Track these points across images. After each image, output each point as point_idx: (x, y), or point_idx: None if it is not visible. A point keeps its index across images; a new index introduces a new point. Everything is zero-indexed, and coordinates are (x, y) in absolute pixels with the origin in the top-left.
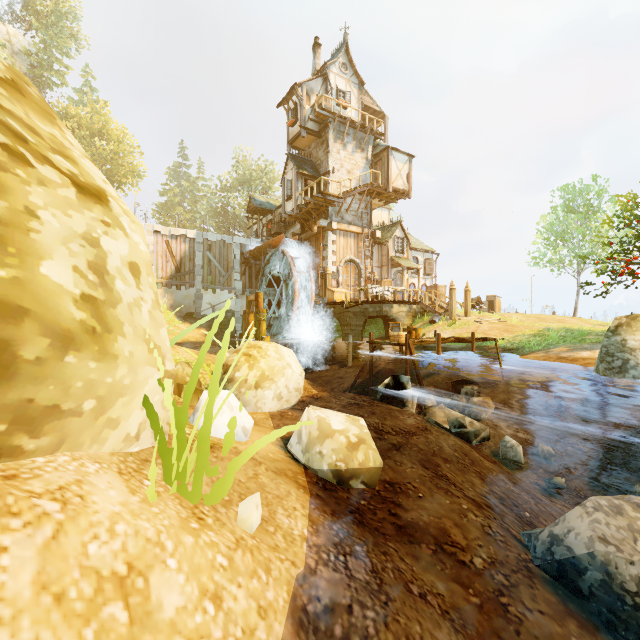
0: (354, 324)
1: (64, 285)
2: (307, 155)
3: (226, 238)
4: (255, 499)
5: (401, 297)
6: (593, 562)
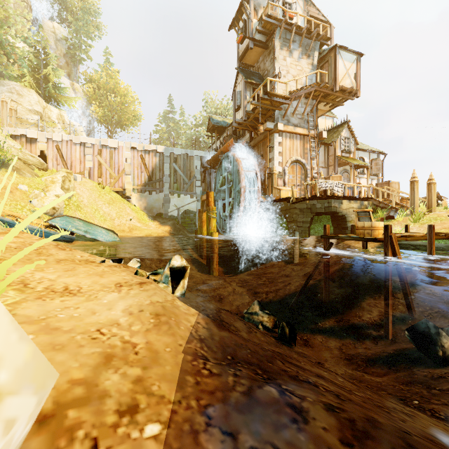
0: (300, 221)
1: None
2: (255, 69)
3: (189, 152)
4: None
5: (351, 193)
6: None
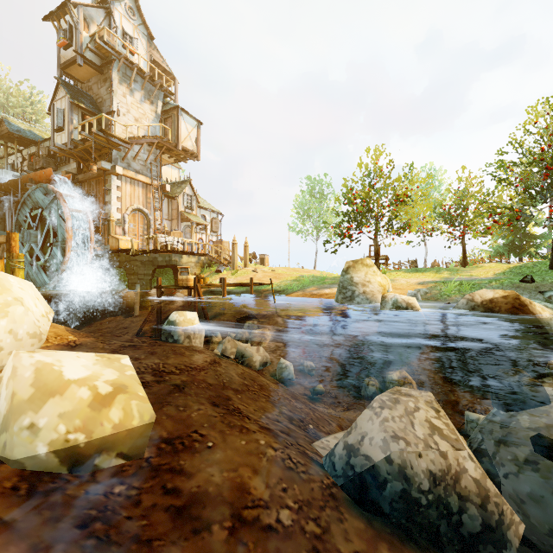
0: (142, 273)
1: None
2: (85, 88)
3: None
4: None
5: (190, 249)
6: (391, 466)
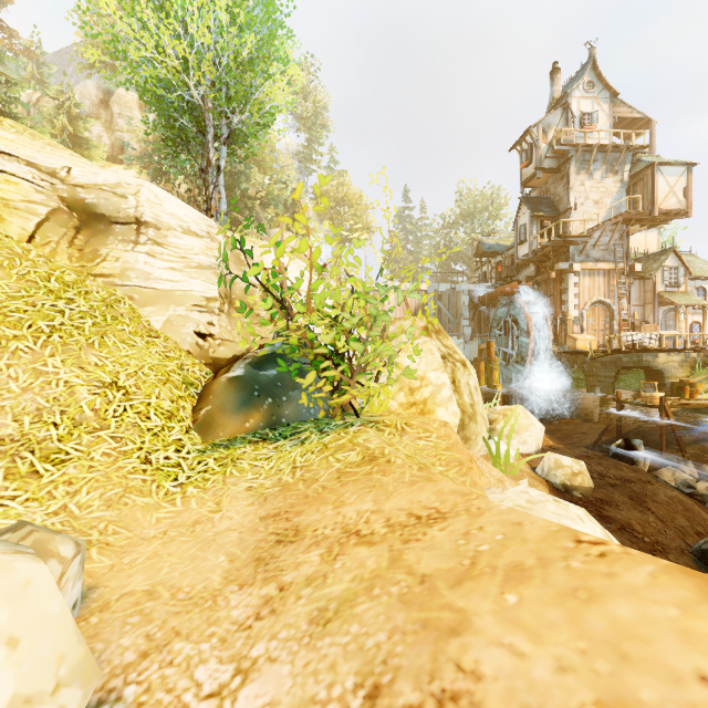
0: (602, 375)
1: (467, 401)
2: (543, 193)
3: (455, 286)
4: (526, 480)
5: (671, 344)
6: None
